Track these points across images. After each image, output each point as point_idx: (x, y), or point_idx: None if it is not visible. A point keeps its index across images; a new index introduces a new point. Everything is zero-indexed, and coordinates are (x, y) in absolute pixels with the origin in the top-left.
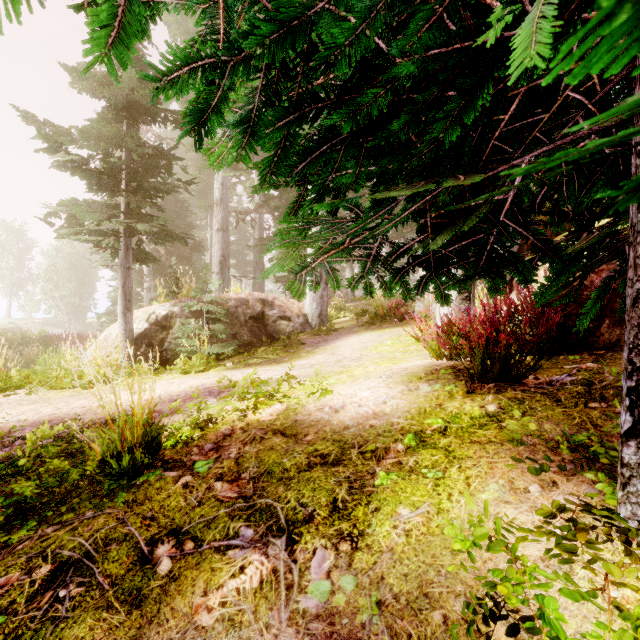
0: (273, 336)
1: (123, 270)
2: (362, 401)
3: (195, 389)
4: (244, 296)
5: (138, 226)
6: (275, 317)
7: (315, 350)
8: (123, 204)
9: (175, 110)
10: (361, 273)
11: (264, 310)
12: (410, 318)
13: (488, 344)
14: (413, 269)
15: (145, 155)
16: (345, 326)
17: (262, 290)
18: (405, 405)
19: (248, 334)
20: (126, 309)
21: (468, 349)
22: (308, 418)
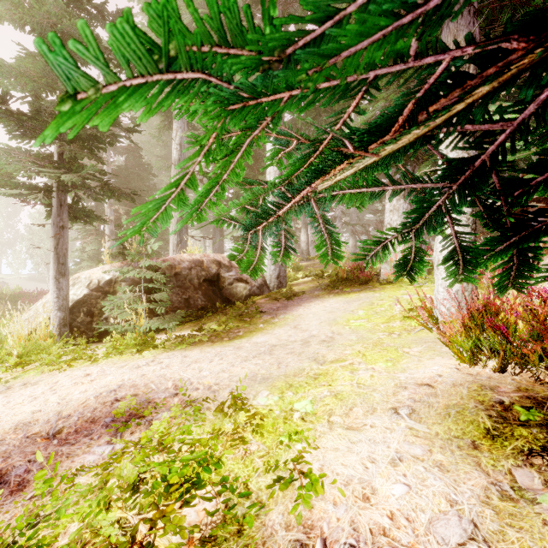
0: (229, 300)
1: (55, 229)
2: (402, 535)
3: (101, 403)
4: (198, 257)
5: (62, 176)
6: (231, 279)
7: (274, 320)
8: (56, 154)
9: None
10: (406, 226)
11: (220, 272)
12: (374, 280)
13: None
14: None
15: None
16: (305, 289)
17: (221, 250)
18: None
19: (202, 298)
20: (59, 274)
21: None
22: None
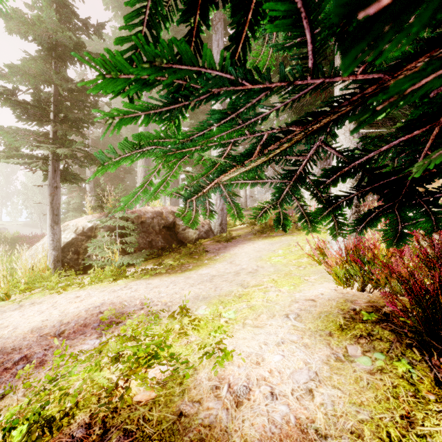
0: (182, 242)
1: (51, 189)
2: (274, 380)
3: (89, 314)
4: (159, 209)
5: (57, 150)
6: (184, 226)
7: (216, 257)
8: (51, 132)
9: (97, 53)
10: (274, 201)
11: (175, 220)
12: (294, 227)
13: (441, 294)
14: (363, 197)
15: (72, 91)
16: (241, 233)
17: (177, 202)
18: (346, 409)
19: (161, 241)
20: (54, 222)
21: (405, 295)
22: (197, 413)
